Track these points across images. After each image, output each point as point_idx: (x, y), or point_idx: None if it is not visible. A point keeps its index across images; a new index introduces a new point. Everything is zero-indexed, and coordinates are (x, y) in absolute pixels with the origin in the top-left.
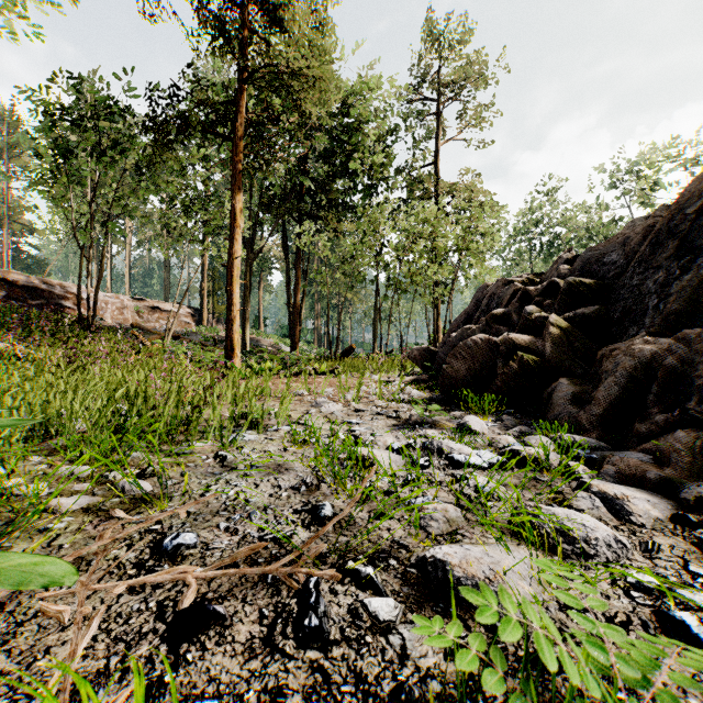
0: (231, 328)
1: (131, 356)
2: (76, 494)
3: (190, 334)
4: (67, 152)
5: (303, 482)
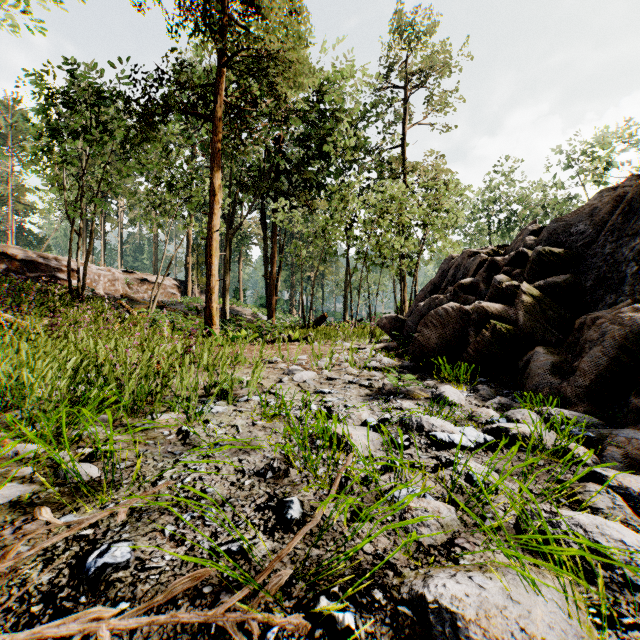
0: (210, 298)
1: (115, 324)
2: (11, 482)
3: (175, 304)
4: (56, 132)
5: (270, 467)
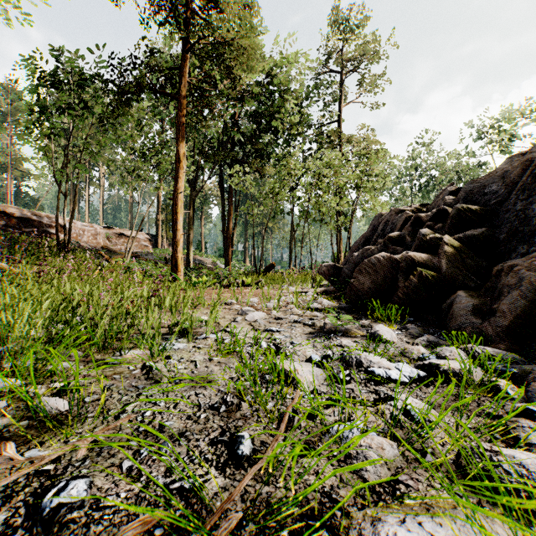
0: (175, 249)
1: (95, 271)
2: None
3: (147, 254)
4: (45, 108)
5: (223, 401)
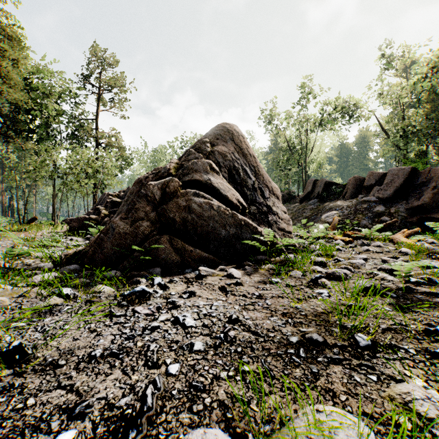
0: None
1: None
2: None
3: None
4: None
5: None
